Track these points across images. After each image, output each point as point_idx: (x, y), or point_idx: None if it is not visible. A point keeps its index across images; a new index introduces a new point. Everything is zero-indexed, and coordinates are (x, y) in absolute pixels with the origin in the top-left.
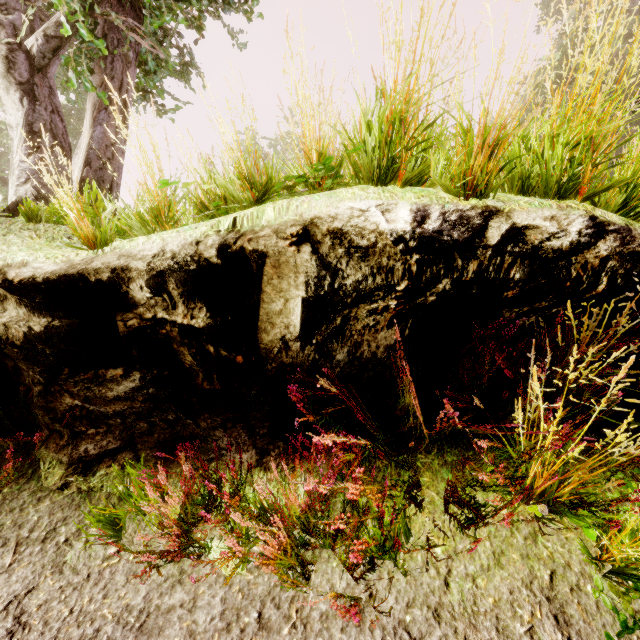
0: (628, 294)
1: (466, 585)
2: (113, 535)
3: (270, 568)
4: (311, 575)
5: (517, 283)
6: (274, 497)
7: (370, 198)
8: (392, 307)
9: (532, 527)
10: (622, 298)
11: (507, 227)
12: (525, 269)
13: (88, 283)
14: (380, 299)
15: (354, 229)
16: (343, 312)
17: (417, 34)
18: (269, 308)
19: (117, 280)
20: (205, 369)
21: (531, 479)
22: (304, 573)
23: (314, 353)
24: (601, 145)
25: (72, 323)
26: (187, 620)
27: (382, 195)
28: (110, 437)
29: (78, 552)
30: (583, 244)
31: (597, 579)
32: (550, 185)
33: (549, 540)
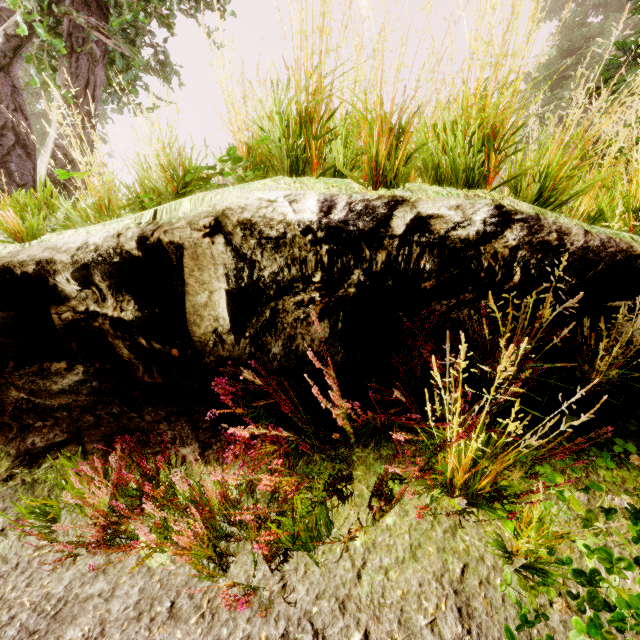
0: (545, 285)
1: (378, 577)
2: (47, 526)
3: (184, 558)
4: (230, 566)
5: (431, 274)
6: (192, 488)
7: (279, 189)
8: (318, 299)
9: (453, 521)
10: (543, 289)
11: (412, 216)
12: (435, 259)
13: (15, 276)
14: (301, 291)
15: (262, 220)
16: (269, 304)
17: (322, 23)
18: (195, 300)
19: (43, 273)
20: (144, 362)
21: (450, 472)
22: (222, 564)
23: (250, 346)
24: (501, 132)
25: (8, 316)
26: (102, 609)
27: (292, 186)
28: (57, 430)
29: (12, 542)
30: (490, 233)
31: (507, 573)
32: (459, 174)
33: (468, 534)
